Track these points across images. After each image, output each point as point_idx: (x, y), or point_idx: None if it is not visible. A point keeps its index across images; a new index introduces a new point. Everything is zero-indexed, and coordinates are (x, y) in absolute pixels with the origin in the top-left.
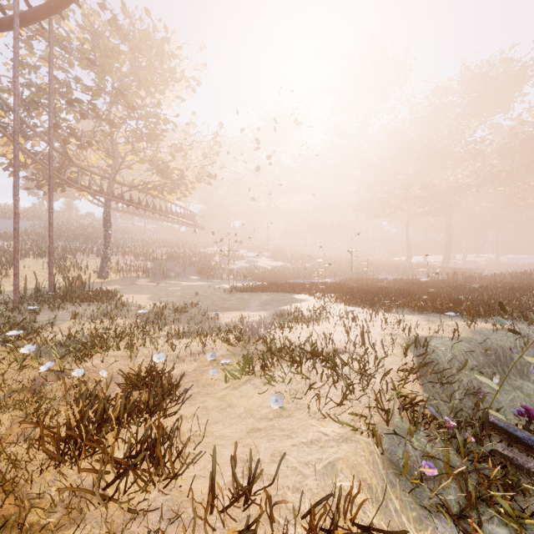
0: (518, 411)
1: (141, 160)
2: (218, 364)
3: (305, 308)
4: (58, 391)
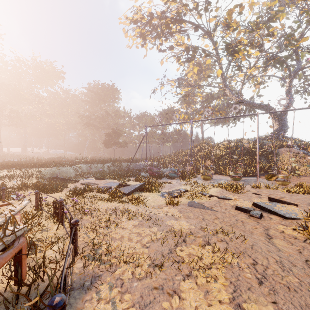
0: (56, 175)
1: None
2: None
3: None
4: None
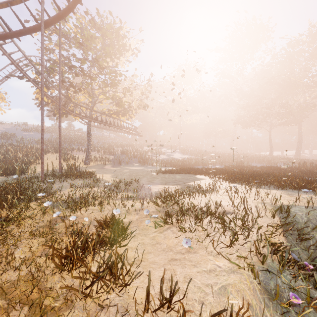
0: None
1: (107, 98)
2: (150, 216)
3: (203, 184)
4: (62, 228)
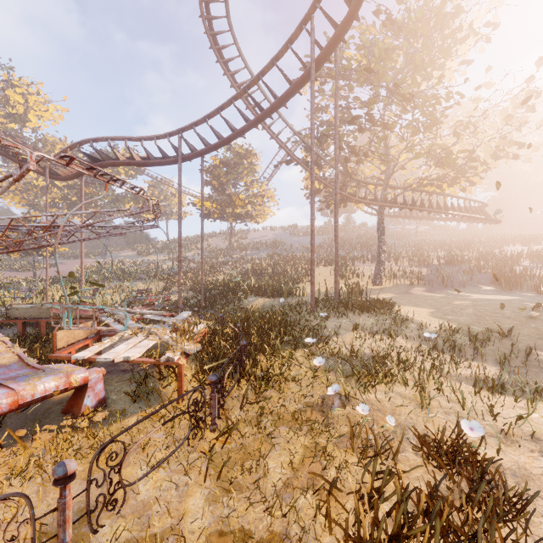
0: None
1: (416, 155)
2: None
3: None
4: (343, 422)
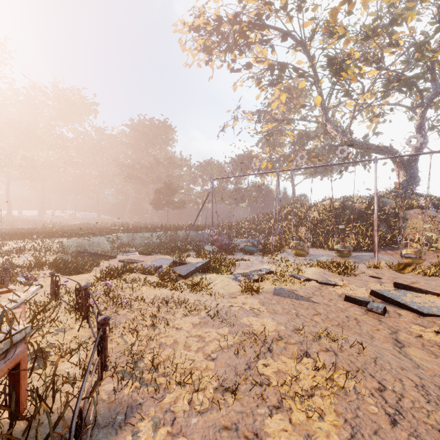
0: (84, 249)
1: None
2: None
3: None
4: None
